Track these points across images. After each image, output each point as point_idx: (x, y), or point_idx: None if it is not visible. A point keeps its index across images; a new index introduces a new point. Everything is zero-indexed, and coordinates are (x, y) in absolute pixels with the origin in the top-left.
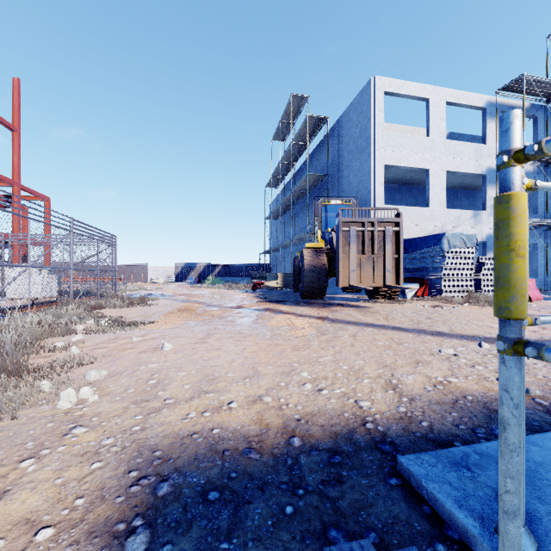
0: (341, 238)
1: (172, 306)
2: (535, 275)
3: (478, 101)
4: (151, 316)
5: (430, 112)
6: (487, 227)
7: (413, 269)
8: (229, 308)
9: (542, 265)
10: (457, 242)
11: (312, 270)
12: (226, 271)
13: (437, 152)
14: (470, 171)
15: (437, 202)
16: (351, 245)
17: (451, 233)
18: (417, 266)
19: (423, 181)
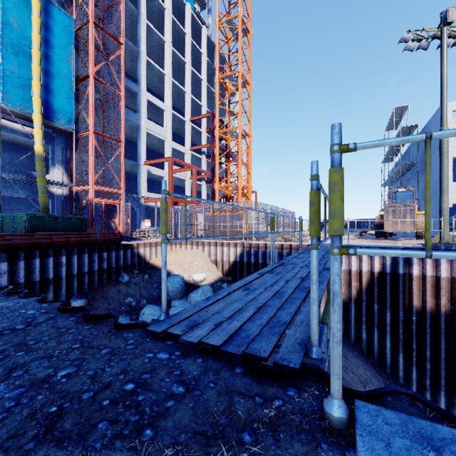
0: (384, 213)
1: None
2: None
3: None
4: None
5: None
6: None
7: None
8: None
9: None
10: None
11: (378, 225)
12: (351, 225)
13: None
14: None
15: None
16: (389, 215)
17: None
18: None
19: None
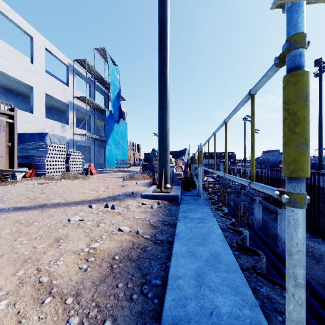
0: None
1: None
2: (90, 161)
3: (64, 59)
4: None
5: (34, 47)
6: (69, 134)
7: (22, 156)
8: None
9: (93, 157)
10: (56, 140)
11: None
12: None
13: (39, 78)
14: (60, 99)
15: (39, 112)
16: None
17: (52, 134)
18: (26, 154)
19: (27, 94)
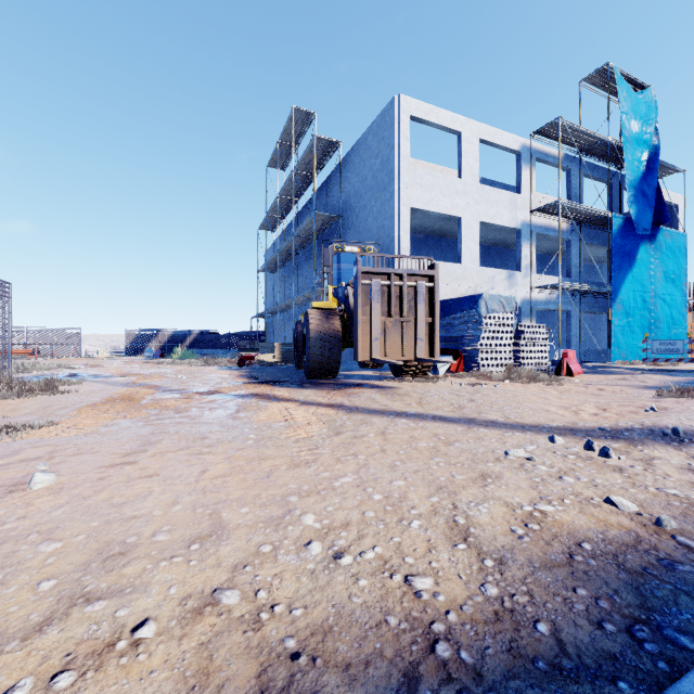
0: (360, 295)
1: (103, 394)
2: (568, 345)
3: (513, 142)
4: (56, 412)
5: (462, 148)
6: (522, 291)
7: (445, 338)
8: (197, 394)
9: (575, 335)
10: (496, 305)
11: (321, 339)
12: (204, 341)
13: (470, 198)
14: (505, 224)
15: (470, 258)
16: (374, 304)
17: (489, 295)
18: (450, 334)
19: (453, 232)
